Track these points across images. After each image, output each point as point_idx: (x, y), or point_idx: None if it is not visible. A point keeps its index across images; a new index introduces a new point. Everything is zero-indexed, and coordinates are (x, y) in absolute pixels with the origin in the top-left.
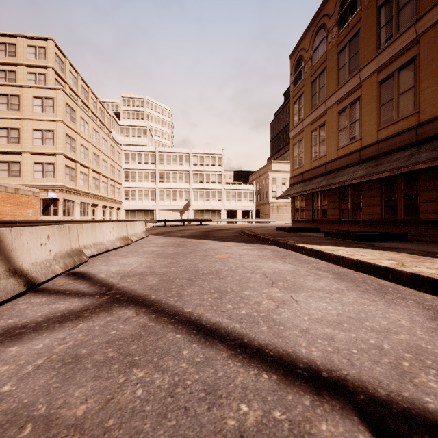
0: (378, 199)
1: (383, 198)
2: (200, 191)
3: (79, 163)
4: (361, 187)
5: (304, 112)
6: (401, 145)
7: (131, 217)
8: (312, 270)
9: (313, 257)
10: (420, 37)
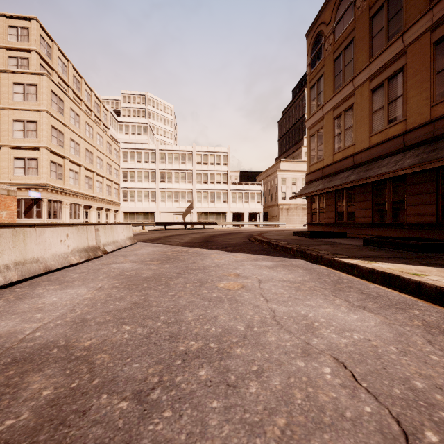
0: (432, 196)
1: (440, 195)
2: (204, 192)
3: (68, 160)
4: (405, 182)
5: (325, 96)
6: None
7: (130, 220)
8: (439, 339)
9: (380, 285)
10: None
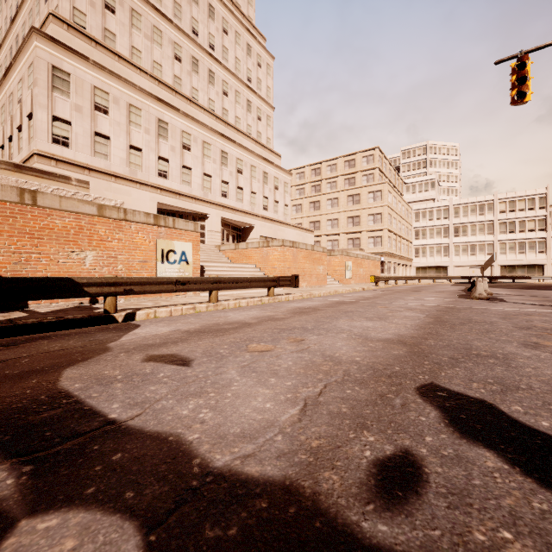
0: None
1: None
2: (509, 243)
3: (392, 233)
4: None
5: None
6: None
7: (421, 274)
8: None
9: None
10: None
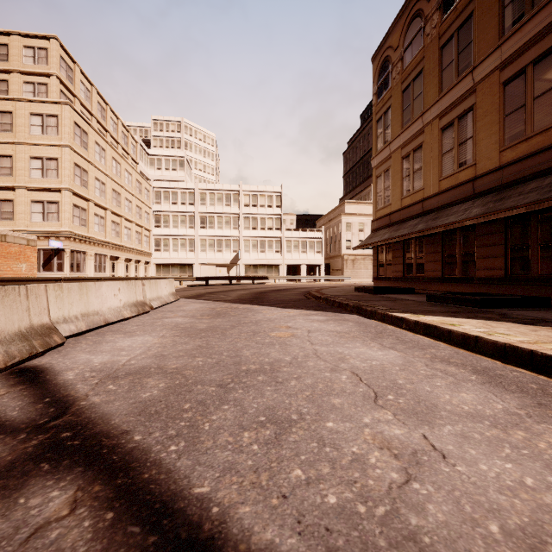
0: (501, 248)
1: (509, 247)
2: (252, 240)
3: (92, 203)
4: (475, 232)
5: (392, 132)
6: (537, 170)
7: (164, 274)
8: (435, 364)
9: (421, 335)
10: None
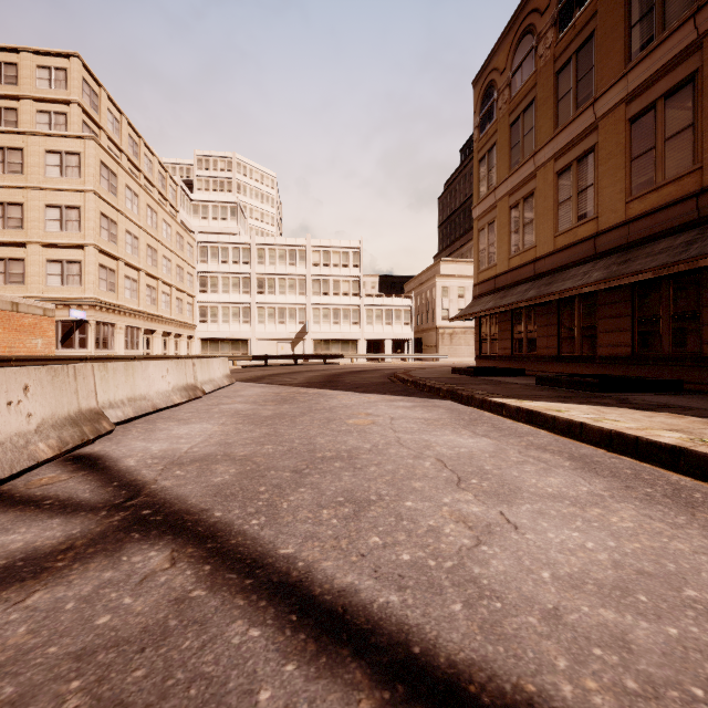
0: (627, 320)
1: (636, 319)
2: (323, 309)
3: (122, 262)
4: (597, 300)
5: (498, 175)
6: (669, 226)
7: (211, 352)
8: (529, 451)
9: (522, 423)
10: (704, 38)
